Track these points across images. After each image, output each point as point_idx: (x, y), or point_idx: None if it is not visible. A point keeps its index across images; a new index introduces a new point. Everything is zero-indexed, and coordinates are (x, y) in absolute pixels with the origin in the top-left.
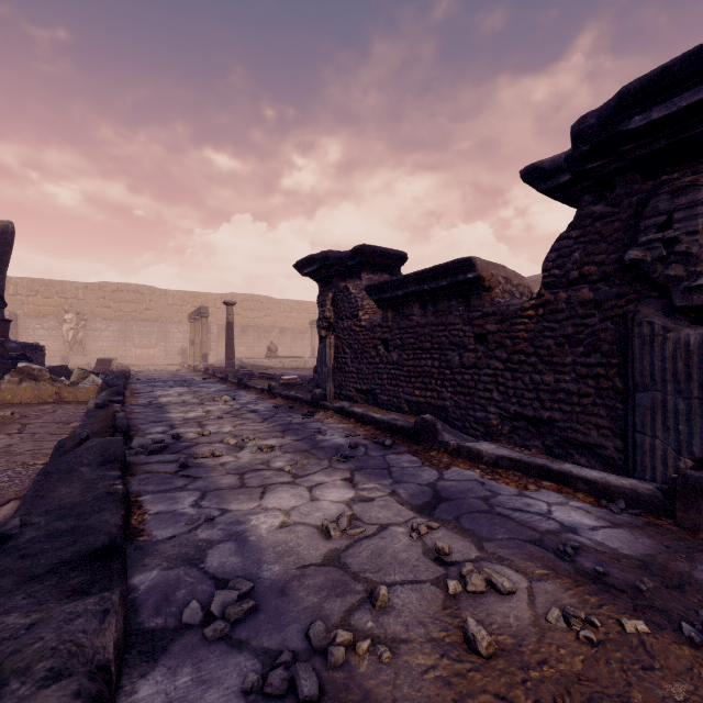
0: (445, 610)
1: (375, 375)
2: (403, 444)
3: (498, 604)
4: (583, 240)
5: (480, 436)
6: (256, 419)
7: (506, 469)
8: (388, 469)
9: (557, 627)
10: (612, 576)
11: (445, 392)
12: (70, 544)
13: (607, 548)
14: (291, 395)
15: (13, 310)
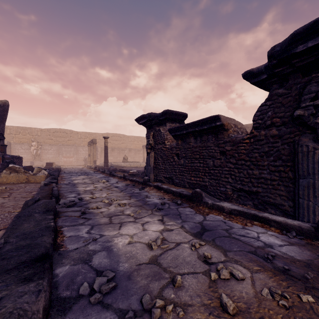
0: (210, 288)
1: (172, 170)
2: (186, 203)
3: (236, 285)
4: (273, 106)
5: (222, 199)
6: (117, 190)
7: (236, 215)
8: (179, 215)
9: (267, 298)
10: (292, 270)
11: (206, 178)
12: (26, 253)
13: (288, 256)
14: (134, 180)
15: (9, 140)
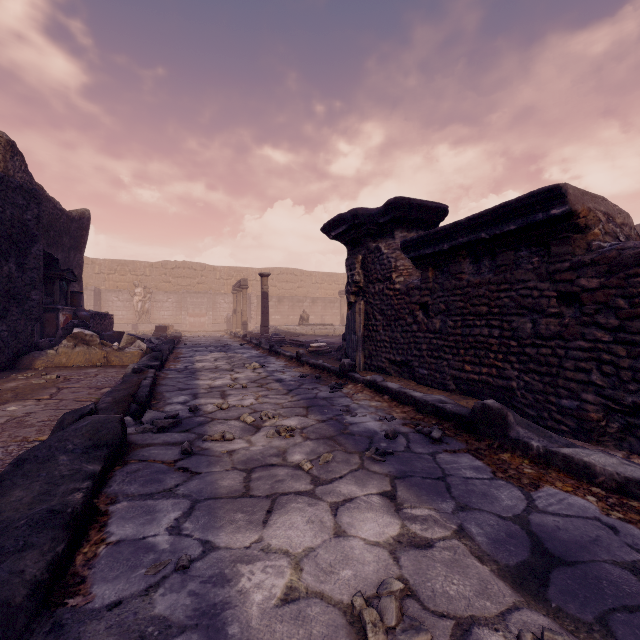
0: None
1: (411, 344)
2: (457, 437)
3: None
4: None
5: (567, 432)
6: (280, 390)
7: None
8: (443, 480)
9: None
10: None
11: (509, 369)
12: None
13: None
14: (318, 364)
15: (98, 286)
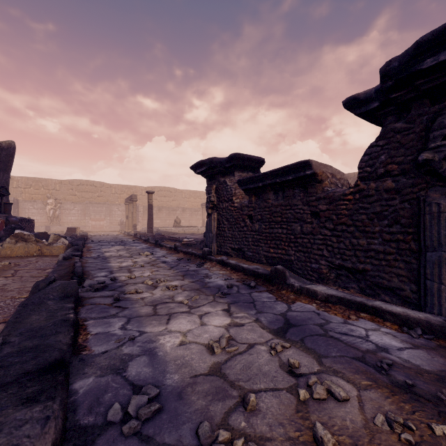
0: (298, 413)
1: (243, 238)
2: (263, 285)
3: (336, 409)
4: (388, 147)
5: (314, 280)
6: (166, 267)
7: (334, 304)
8: (253, 303)
9: (383, 430)
10: (418, 387)
11: (290, 250)
12: (33, 358)
13: (412, 365)
14: (189, 252)
15: (16, 197)
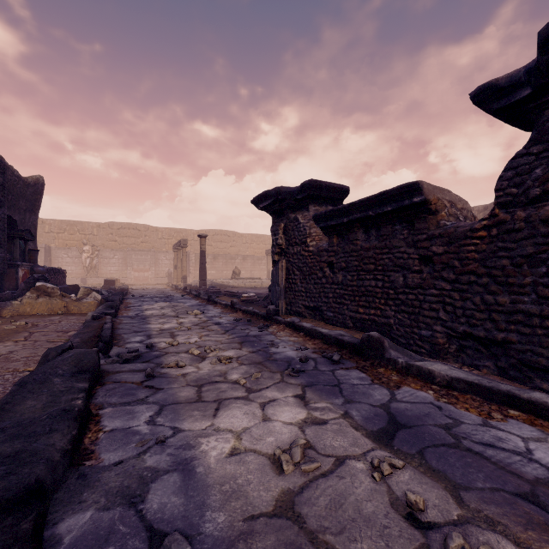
0: None
1: (321, 293)
2: (350, 359)
3: None
4: (547, 154)
5: (425, 353)
6: (219, 330)
7: (463, 392)
8: (338, 386)
9: None
10: None
11: (388, 310)
12: (3, 476)
13: None
14: (249, 310)
15: (48, 243)
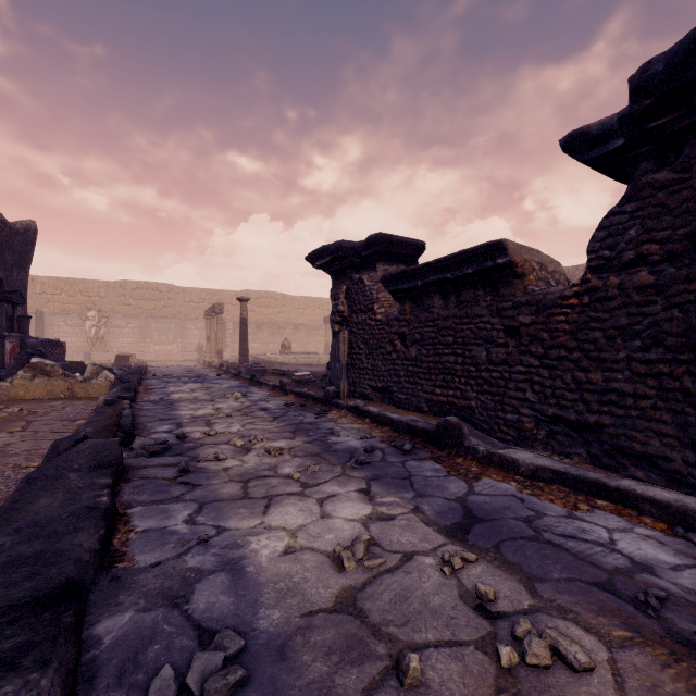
0: (499, 694)
1: (391, 371)
2: (424, 448)
3: (572, 688)
4: (641, 214)
5: (511, 441)
6: (266, 417)
7: (549, 483)
8: (409, 479)
9: None
10: None
11: (470, 391)
12: (28, 577)
13: None
14: (303, 393)
15: (40, 308)
